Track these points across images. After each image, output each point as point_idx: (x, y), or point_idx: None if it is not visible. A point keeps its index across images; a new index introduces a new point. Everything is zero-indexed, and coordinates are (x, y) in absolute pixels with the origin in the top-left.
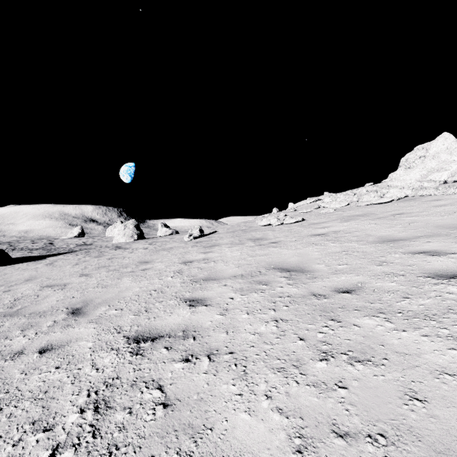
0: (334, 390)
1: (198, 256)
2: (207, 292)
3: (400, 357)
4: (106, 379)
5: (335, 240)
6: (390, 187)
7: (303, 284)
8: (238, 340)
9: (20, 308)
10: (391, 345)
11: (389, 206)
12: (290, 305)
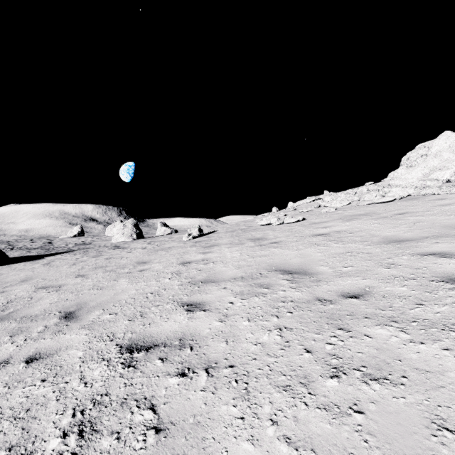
0: (349, 415)
1: (196, 257)
2: (206, 295)
3: (421, 375)
4: (94, 395)
5: (338, 241)
6: (393, 186)
7: (307, 288)
8: (238, 352)
9: (12, 311)
10: (409, 361)
11: (392, 205)
12: (294, 312)
